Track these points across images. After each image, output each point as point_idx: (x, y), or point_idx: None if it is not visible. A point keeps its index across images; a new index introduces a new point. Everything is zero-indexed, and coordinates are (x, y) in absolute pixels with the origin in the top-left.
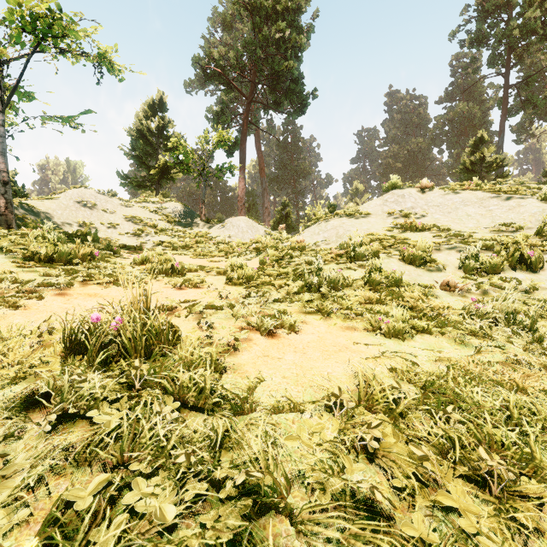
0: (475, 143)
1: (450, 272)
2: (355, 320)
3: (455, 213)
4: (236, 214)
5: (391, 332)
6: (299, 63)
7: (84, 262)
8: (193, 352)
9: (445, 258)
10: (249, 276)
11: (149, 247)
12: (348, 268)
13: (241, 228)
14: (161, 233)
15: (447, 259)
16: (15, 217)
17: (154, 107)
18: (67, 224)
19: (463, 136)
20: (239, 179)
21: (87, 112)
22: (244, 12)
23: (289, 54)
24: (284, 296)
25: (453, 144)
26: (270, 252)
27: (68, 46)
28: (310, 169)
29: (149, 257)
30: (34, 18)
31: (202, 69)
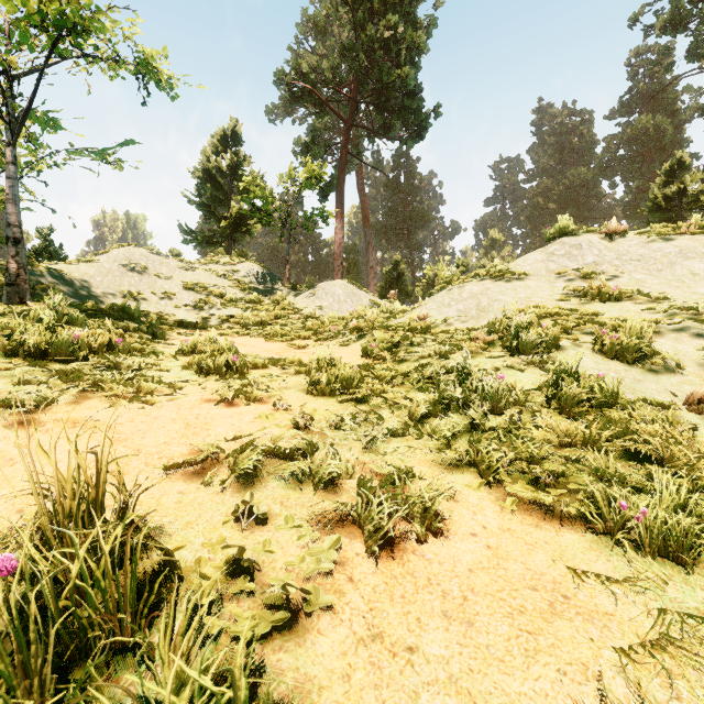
0: (671, 169)
1: (692, 373)
2: (556, 493)
3: (671, 270)
4: (332, 276)
5: (659, 545)
6: (416, 71)
7: (99, 356)
8: (194, 638)
9: (673, 347)
10: (346, 381)
11: (213, 324)
12: (509, 367)
13: (337, 296)
14: (230, 305)
15: (677, 349)
16: (37, 287)
17: (225, 139)
18: (107, 294)
19: (646, 162)
20: (336, 231)
21: (128, 142)
22: (342, 11)
23: (402, 58)
24: (404, 422)
25: (631, 174)
26: (378, 336)
27: (95, 48)
28: (430, 215)
29: (200, 345)
30: (39, 2)
31: (287, 87)
